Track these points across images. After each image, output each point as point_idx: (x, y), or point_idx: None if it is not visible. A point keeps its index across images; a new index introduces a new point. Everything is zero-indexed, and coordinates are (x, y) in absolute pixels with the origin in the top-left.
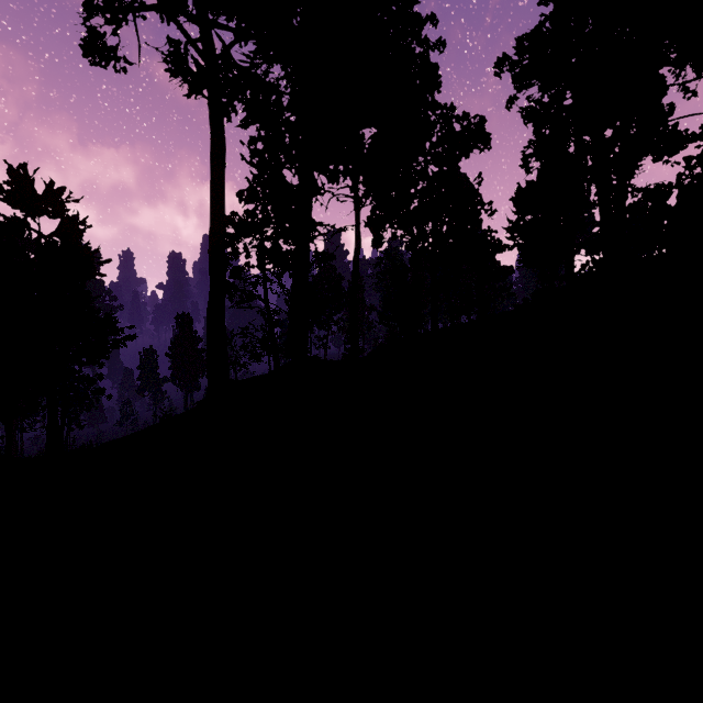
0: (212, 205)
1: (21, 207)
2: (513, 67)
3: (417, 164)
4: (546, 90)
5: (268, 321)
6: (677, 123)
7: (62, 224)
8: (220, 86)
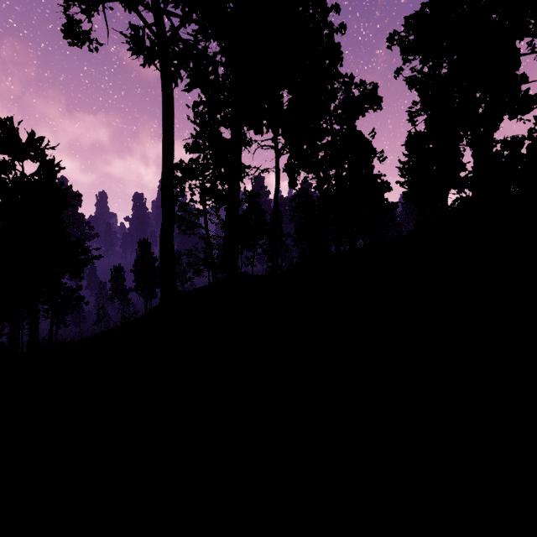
0: (164, 154)
1: (8, 152)
2: (402, 41)
3: (324, 121)
4: (426, 62)
5: (208, 244)
6: (528, 89)
7: (40, 166)
8: (168, 57)
